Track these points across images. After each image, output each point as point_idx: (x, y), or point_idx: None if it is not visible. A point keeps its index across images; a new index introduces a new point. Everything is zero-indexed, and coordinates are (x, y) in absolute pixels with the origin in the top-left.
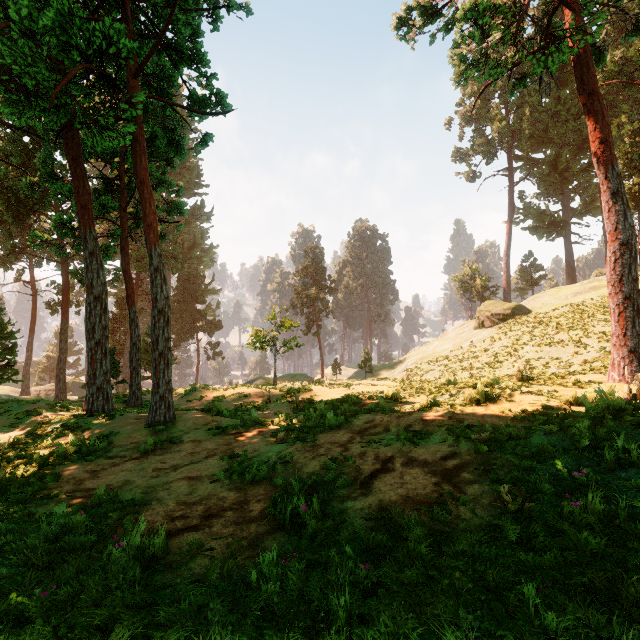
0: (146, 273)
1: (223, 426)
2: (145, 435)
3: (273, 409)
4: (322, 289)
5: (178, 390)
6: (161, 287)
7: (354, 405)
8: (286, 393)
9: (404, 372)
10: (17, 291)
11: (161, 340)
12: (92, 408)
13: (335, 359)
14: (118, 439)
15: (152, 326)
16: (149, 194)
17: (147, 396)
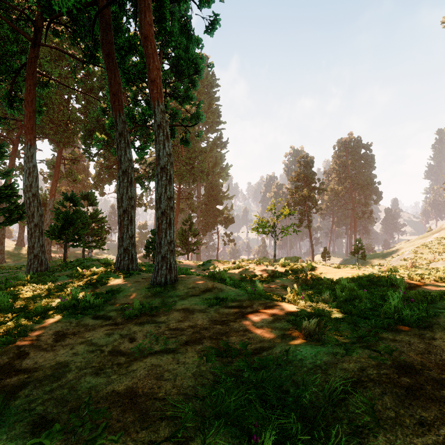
0: (184, 183)
1: (222, 295)
2: (143, 295)
3: (277, 282)
4: (312, 190)
5: (200, 262)
6: (163, 144)
7: (393, 286)
8: (289, 268)
9: (401, 261)
10: (114, 197)
11: (163, 198)
12: (119, 266)
13: (324, 248)
14: (120, 296)
15: (155, 184)
16: (153, 50)
17: (177, 265)
